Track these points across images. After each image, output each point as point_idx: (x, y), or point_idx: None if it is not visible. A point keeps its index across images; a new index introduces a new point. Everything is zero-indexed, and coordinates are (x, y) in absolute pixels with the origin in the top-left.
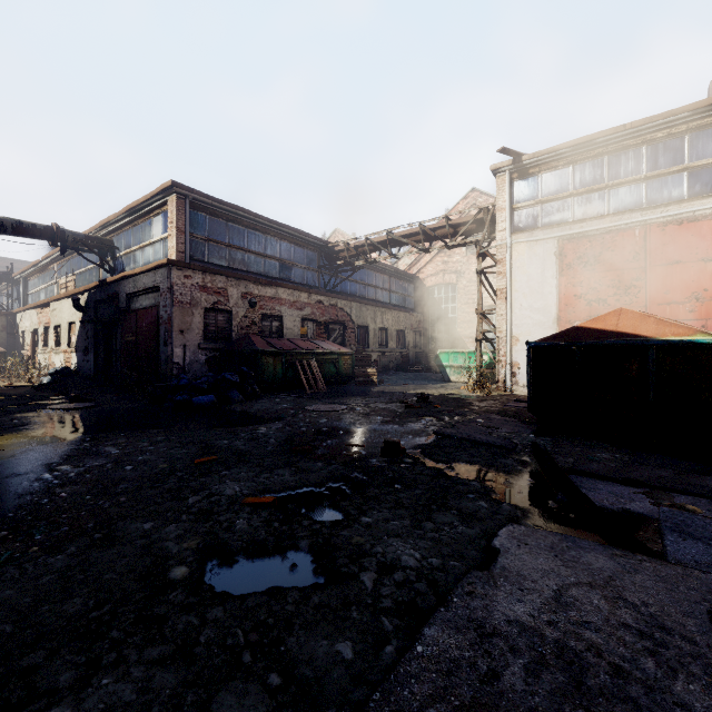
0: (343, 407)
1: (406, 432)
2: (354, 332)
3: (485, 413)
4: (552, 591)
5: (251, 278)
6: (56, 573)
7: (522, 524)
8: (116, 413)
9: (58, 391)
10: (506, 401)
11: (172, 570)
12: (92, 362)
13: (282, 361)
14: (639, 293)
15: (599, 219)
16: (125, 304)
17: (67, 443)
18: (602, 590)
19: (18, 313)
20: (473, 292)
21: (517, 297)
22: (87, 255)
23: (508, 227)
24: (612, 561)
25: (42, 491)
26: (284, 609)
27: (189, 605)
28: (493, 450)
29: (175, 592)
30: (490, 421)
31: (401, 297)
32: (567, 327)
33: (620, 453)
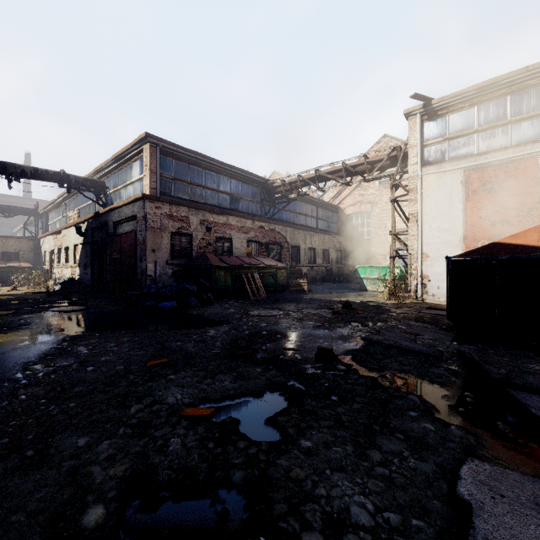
0: (280, 313)
1: (336, 336)
2: (288, 250)
3: (404, 319)
4: None
5: (208, 208)
6: None
7: (479, 456)
8: (99, 315)
9: (62, 296)
10: (420, 308)
11: (88, 511)
12: (90, 274)
13: (231, 273)
14: None
15: (502, 151)
16: (112, 230)
17: (50, 342)
18: None
19: (41, 238)
20: (384, 218)
21: (427, 220)
22: (87, 194)
23: (419, 161)
24: None
25: (7, 392)
26: None
27: None
28: (421, 357)
29: None
30: (410, 327)
31: (325, 223)
32: (473, 245)
33: None
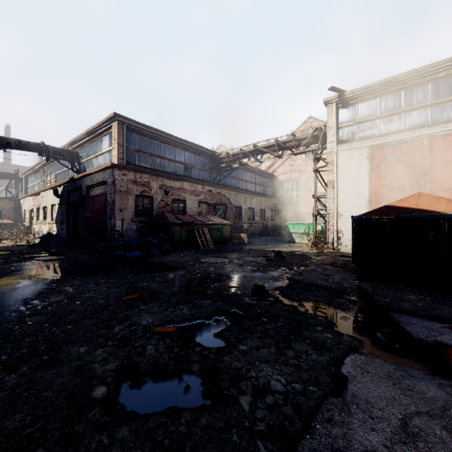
0: (225, 260)
1: (268, 277)
2: (232, 210)
3: (321, 264)
4: (398, 420)
5: (166, 175)
6: (8, 390)
7: (360, 352)
8: (77, 263)
9: (43, 248)
10: (335, 256)
11: (95, 389)
12: (66, 229)
13: (185, 229)
14: (426, 183)
15: (398, 133)
16: (85, 192)
17: (41, 284)
18: (440, 420)
19: (21, 199)
20: (310, 184)
21: (341, 186)
22: (63, 162)
23: (335, 140)
24: (441, 390)
25: (16, 319)
26: (178, 429)
27: (103, 424)
28: (330, 291)
29: (94, 410)
30: (325, 270)
31: (262, 188)
32: (376, 206)
33: (422, 295)
